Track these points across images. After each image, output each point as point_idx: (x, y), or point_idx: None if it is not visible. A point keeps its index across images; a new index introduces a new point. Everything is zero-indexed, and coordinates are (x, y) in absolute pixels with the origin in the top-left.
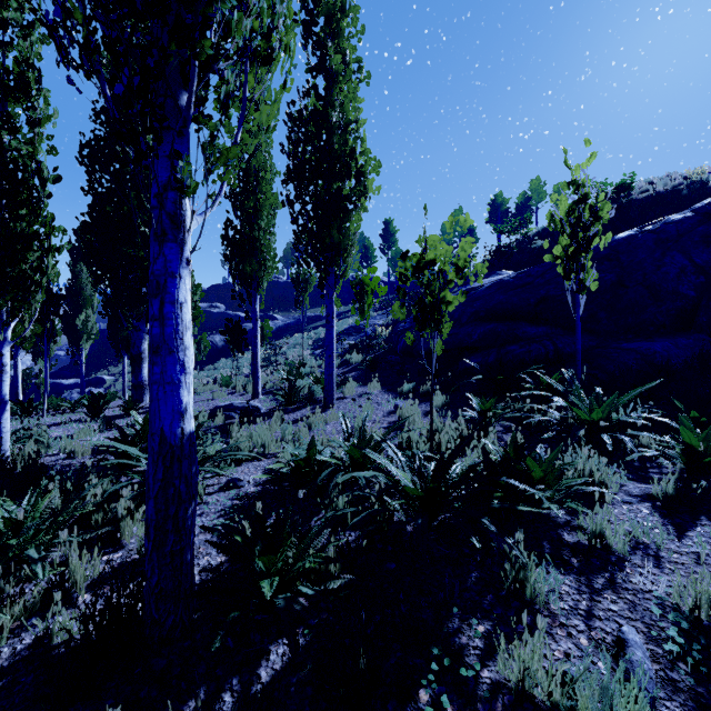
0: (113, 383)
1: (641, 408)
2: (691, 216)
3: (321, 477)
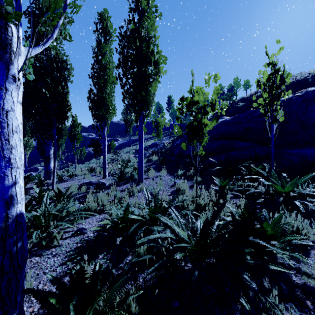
0: (42, 170)
1: (311, 185)
2: None
3: (131, 230)
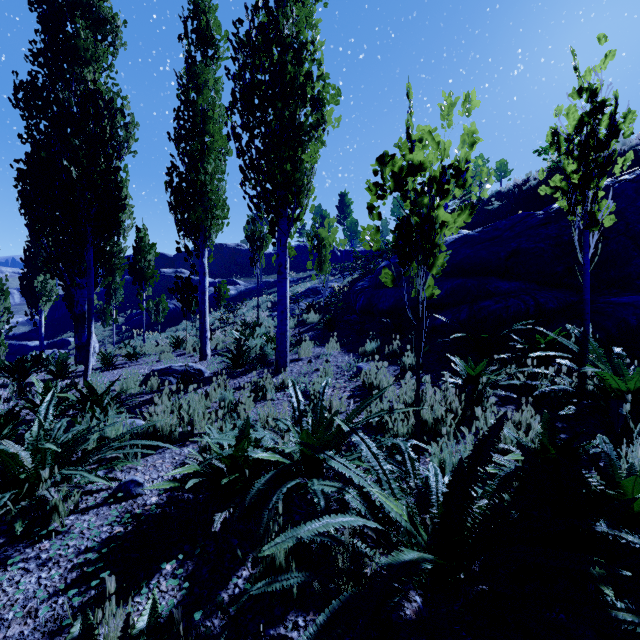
0: None
1: None
2: None
3: (253, 491)
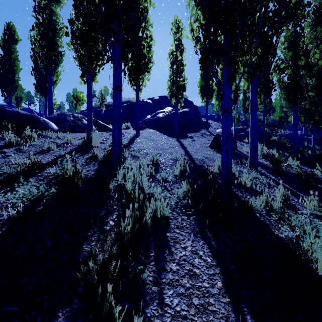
0: None
1: None
2: (127, 105)
3: None
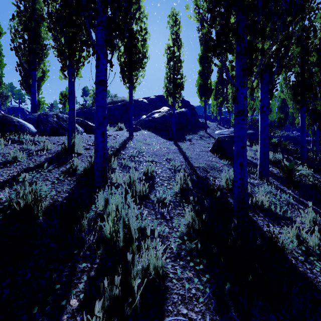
0: None
1: None
2: (121, 104)
3: None
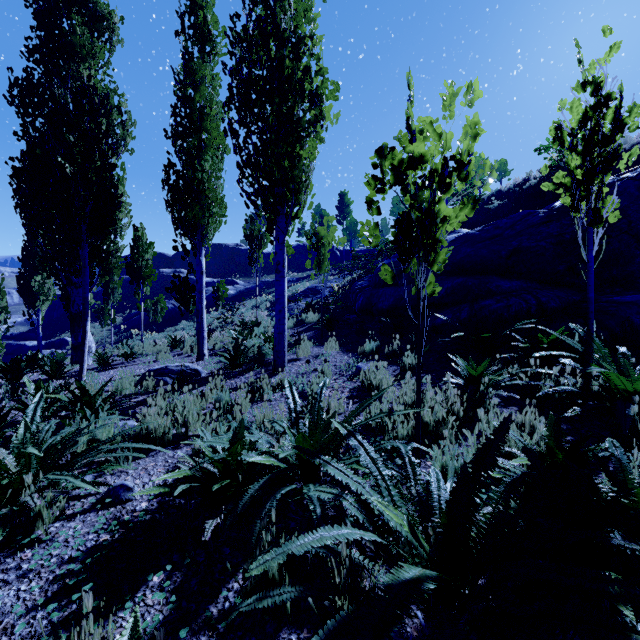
0: None
1: None
2: None
3: (245, 497)
